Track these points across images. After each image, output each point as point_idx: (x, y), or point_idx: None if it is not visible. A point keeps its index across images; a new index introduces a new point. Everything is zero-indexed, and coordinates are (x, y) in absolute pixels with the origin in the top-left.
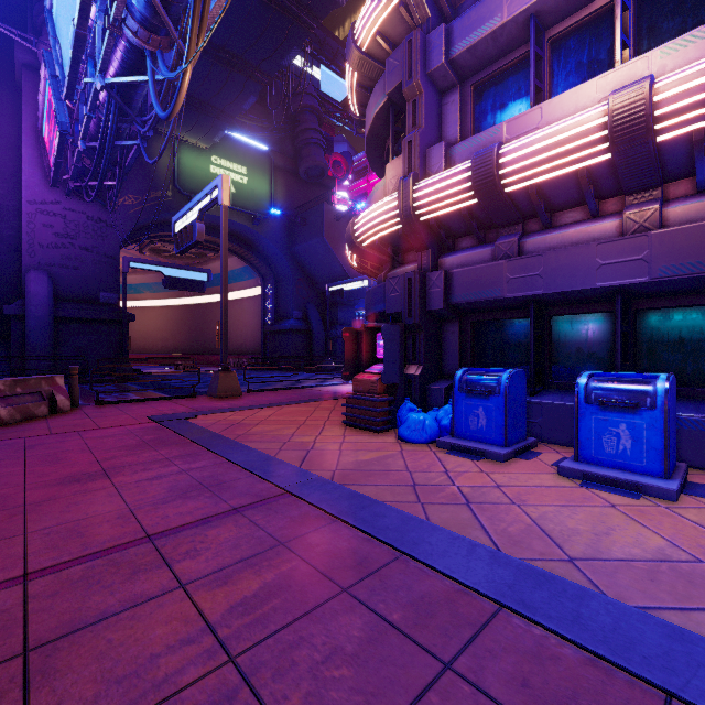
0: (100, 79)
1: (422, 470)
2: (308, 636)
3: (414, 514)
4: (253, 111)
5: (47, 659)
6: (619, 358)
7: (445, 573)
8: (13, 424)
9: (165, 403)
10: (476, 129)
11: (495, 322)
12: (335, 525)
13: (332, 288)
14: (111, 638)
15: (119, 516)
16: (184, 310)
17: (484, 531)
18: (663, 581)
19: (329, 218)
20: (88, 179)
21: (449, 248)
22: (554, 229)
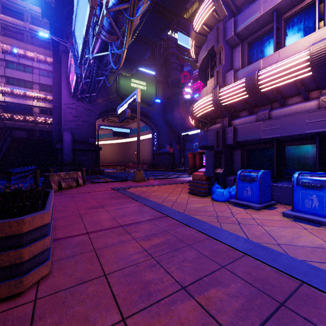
0: (91, 55)
1: (221, 211)
2: (177, 255)
3: (216, 226)
4: (148, 57)
5: (101, 252)
6: (317, 165)
7: (226, 243)
8: (66, 189)
9: (116, 183)
10: (249, 62)
11: (258, 149)
12: (185, 227)
13: (183, 133)
14: (117, 249)
15: (110, 219)
16: (119, 144)
17: (244, 233)
18: (317, 254)
19: (182, 102)
20: (85, 94)
21: (236, 116)
22: (286, 106)
